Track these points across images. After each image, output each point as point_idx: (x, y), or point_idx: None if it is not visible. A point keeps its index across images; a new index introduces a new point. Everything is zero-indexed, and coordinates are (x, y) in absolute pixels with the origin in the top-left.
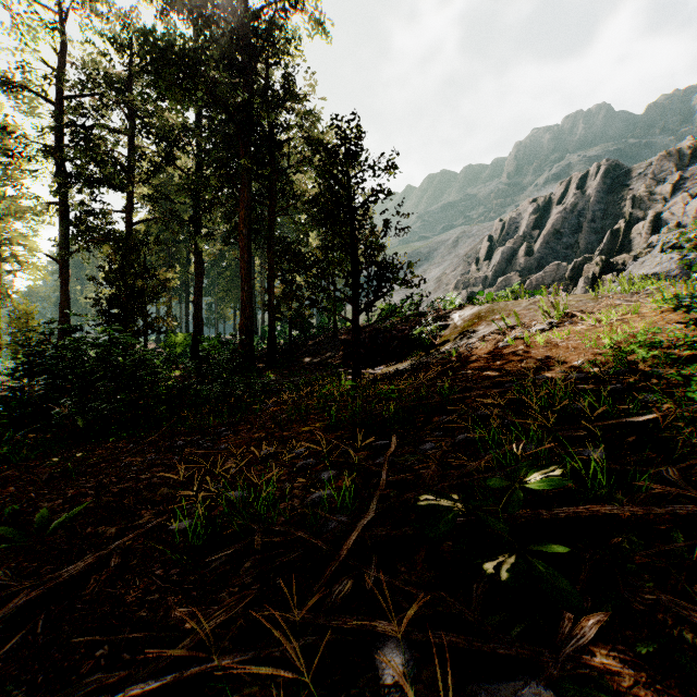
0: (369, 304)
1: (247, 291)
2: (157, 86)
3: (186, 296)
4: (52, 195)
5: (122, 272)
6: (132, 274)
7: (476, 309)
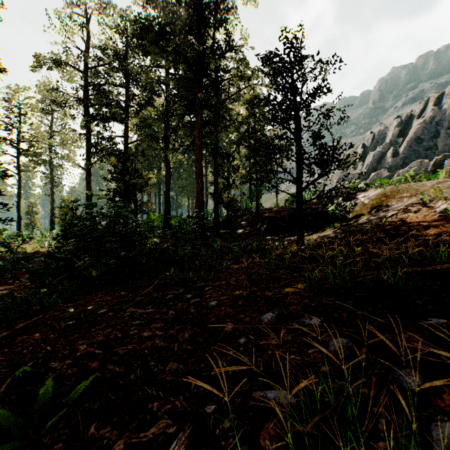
0: (315, 181)
1: (200, 184)
2: (143, 47)
3: (159, 191)
4: (82, 128)
5: (122, 173)
6: (128, 175)
7: (380, 190)
